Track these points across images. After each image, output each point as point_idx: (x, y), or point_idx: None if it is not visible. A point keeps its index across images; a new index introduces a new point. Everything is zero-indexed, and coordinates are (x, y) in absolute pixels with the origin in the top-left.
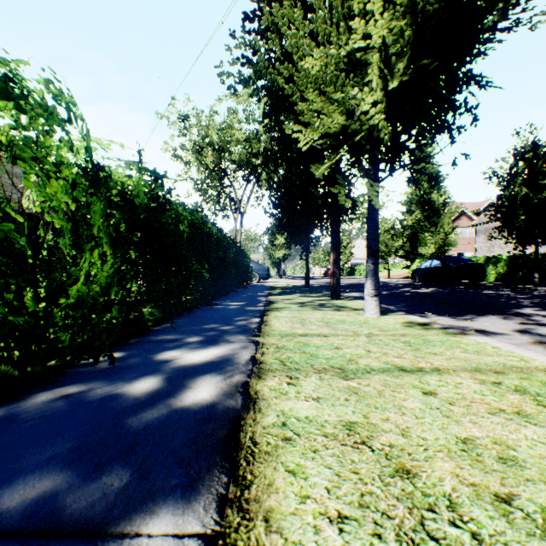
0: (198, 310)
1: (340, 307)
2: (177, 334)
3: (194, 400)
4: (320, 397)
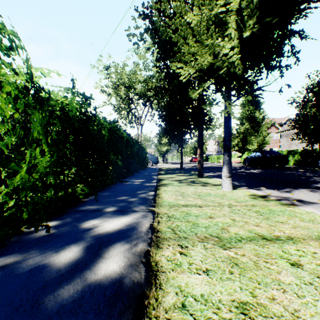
0: (114, 186)
1: (205, 183)
2: (98, 205)
3: (105, 272)
4: (208, 269)
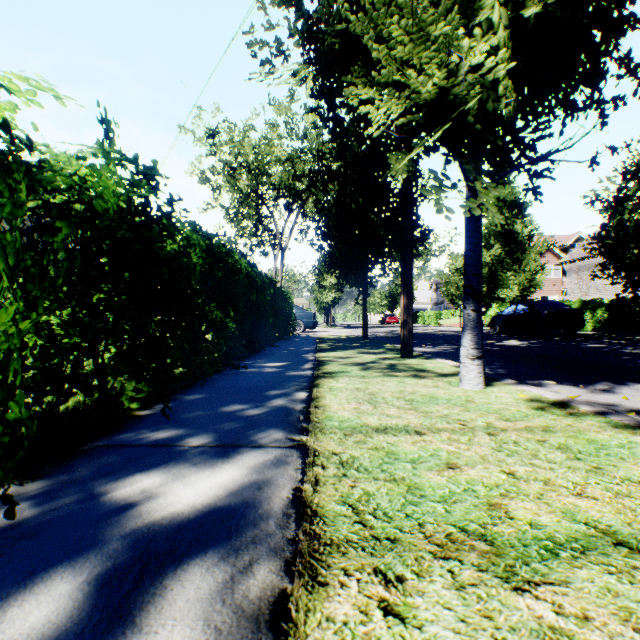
0: (218, 377)
1: (419, 371)
2: (171, 428)
3: None
4: None
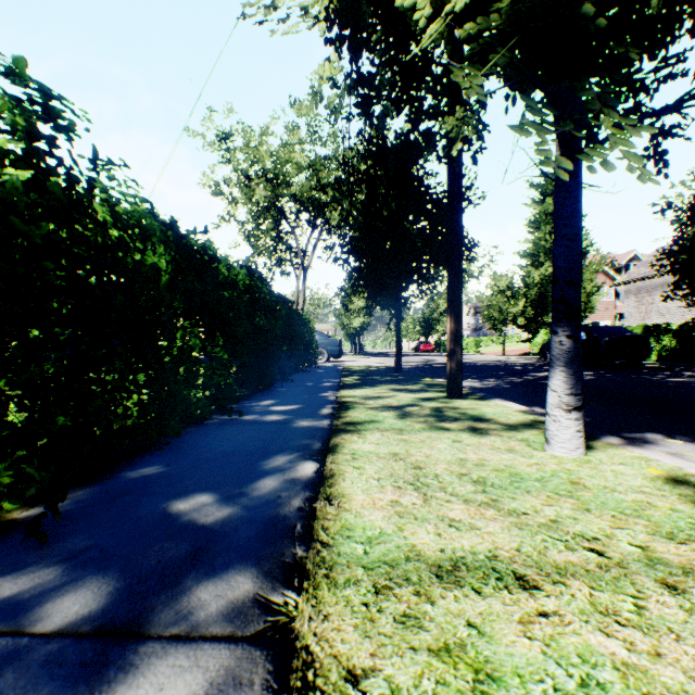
0: (196, 431)
1: (477, 420)
2: (40, 563)
3: None
4: None
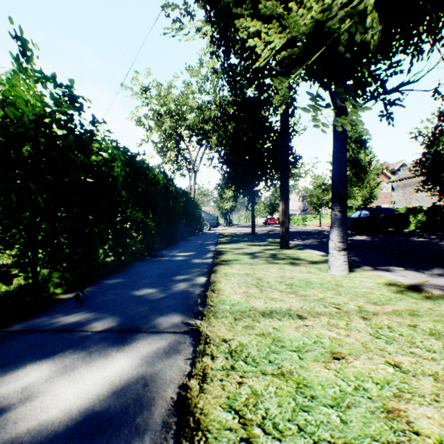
0: (139, 264)
1: (295, 259)
2: (83, 312)
3: None
4: None
